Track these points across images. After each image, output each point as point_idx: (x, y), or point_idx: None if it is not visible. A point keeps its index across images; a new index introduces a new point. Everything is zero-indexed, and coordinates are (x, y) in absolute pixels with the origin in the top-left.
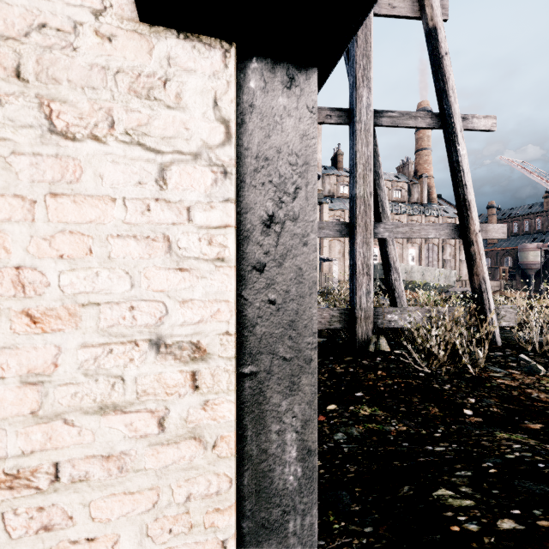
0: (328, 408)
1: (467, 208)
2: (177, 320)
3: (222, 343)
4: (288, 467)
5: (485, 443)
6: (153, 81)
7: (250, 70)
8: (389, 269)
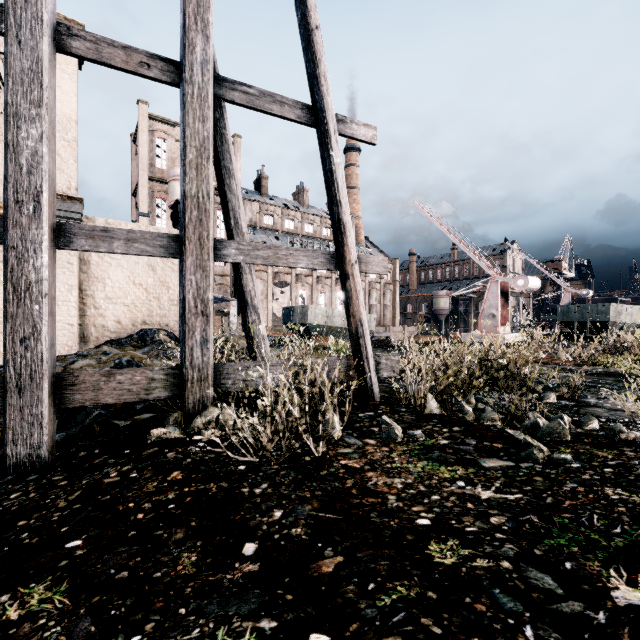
0: None
1: (343, 231)
2: None
3: None
4: None
5: None
6: None
7: None
8: (246, 308)
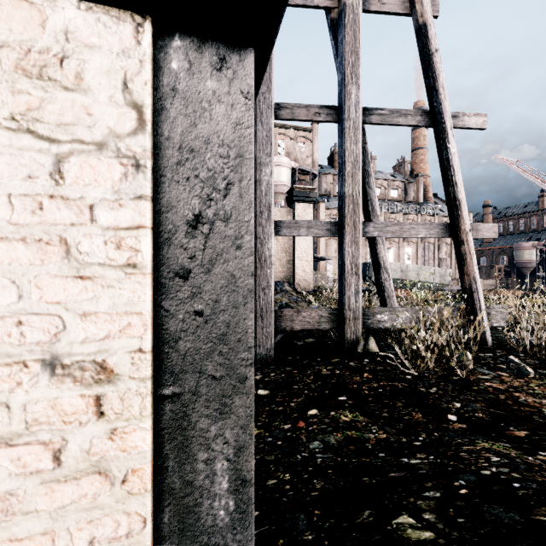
0: (309, 413)
1: (458, 206)
2: (78, 336)
3: (134, 362)
4: (218, 501)
5: (464, 454)
6: (47, 59)
7: (172, 49)
8: (379, 269)
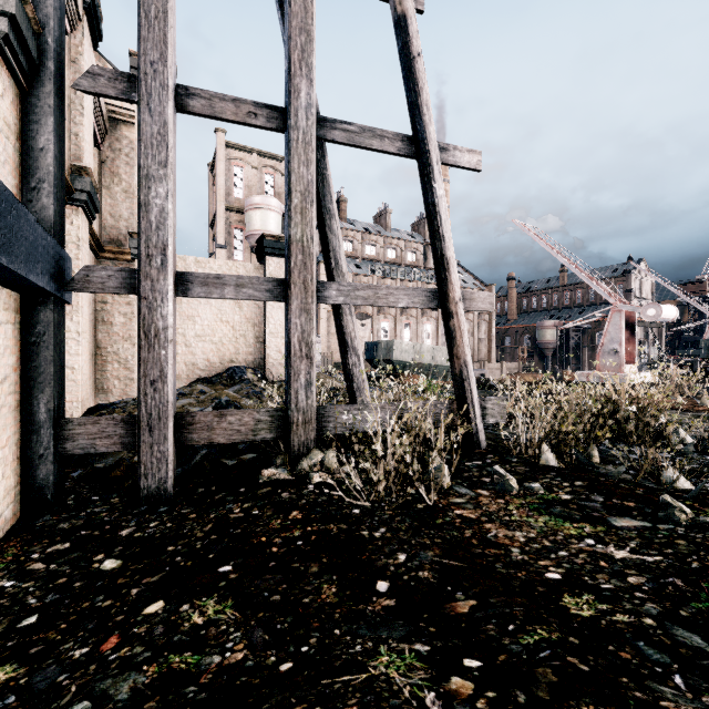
0: (144, 613)
1: (446, 267)
2: None
3: None
4: None
5: None
6: None
7: None
8: (346, 350)
